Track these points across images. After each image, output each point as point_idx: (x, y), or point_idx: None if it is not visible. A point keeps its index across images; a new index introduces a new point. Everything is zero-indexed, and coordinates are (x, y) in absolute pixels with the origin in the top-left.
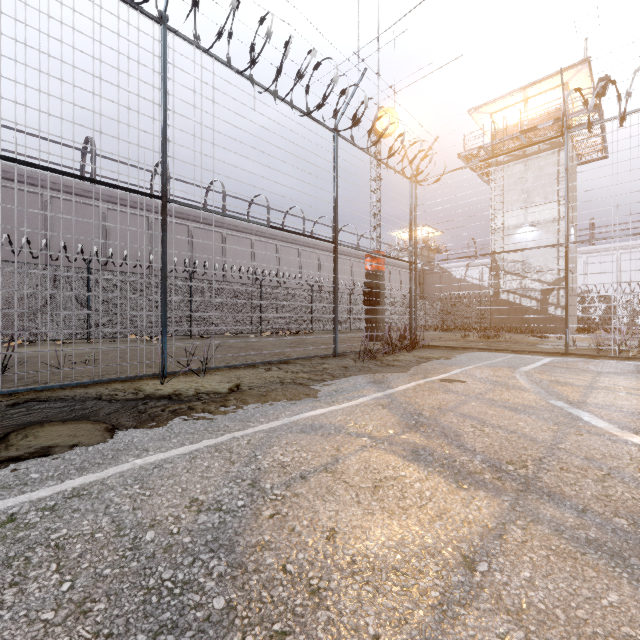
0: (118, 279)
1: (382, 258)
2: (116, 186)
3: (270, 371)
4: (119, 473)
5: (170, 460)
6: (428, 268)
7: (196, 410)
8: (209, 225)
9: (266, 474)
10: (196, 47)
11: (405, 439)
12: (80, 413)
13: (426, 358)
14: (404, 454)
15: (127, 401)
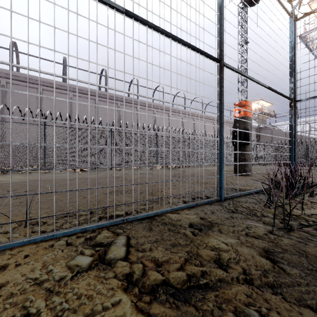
0: None
1: (249, 106)
2: None
3: (94, 272)
4: None
5: None
6: (262, 126)
7: None
8: (129, 103)
9: None
10: None
11: None
12: None
13: None
14: None
15: None
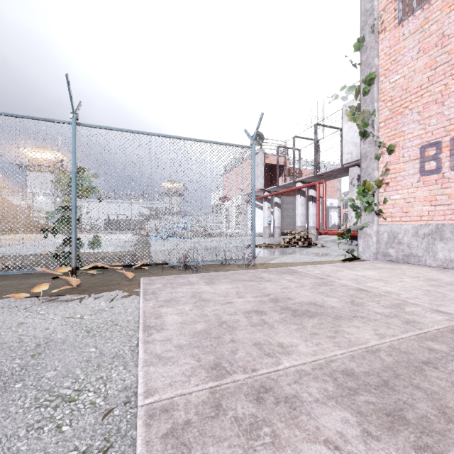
0: None
1: None
2: None
3: None
4: None
5: None
6: None
7: None
8: None
9: None
10: None
11: None
12: None
13: None
14: None
15: None
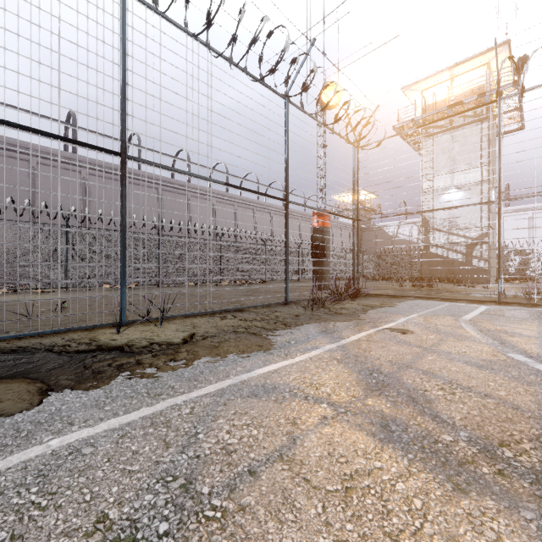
0: (77, 231)
1: (327, 216)
2: (75, 141)
3: (225, 319)
4: (23, 462)
5: (92, 440)
6: (365, 226)
7: (143, 365)
8: (176, 189)
9: (205, 466)
10: (155, 12)
11: (370, 406)
12: (22, 368)
13: (370, 306)
14: (373, 430)
15: (77, 353)
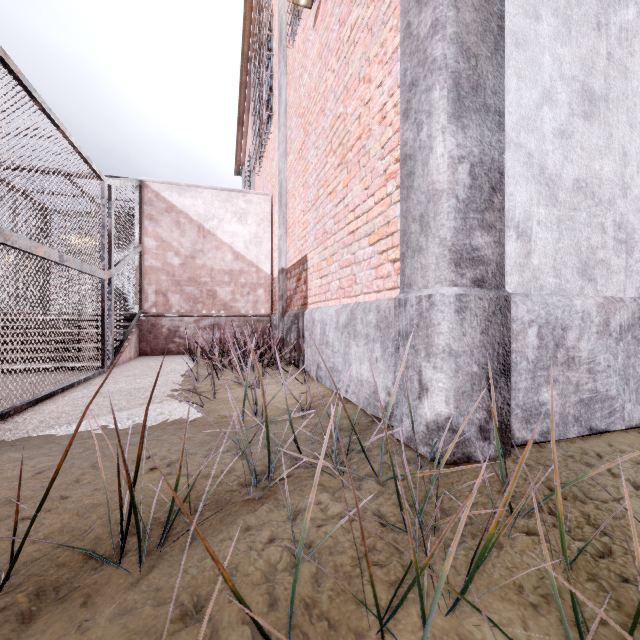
0: None
1: None
2: None
3: None
4: None
5: None
6: None
7: None
8: None
9: None
10: None
11: None
12: None
13: None
14: None
15: None
